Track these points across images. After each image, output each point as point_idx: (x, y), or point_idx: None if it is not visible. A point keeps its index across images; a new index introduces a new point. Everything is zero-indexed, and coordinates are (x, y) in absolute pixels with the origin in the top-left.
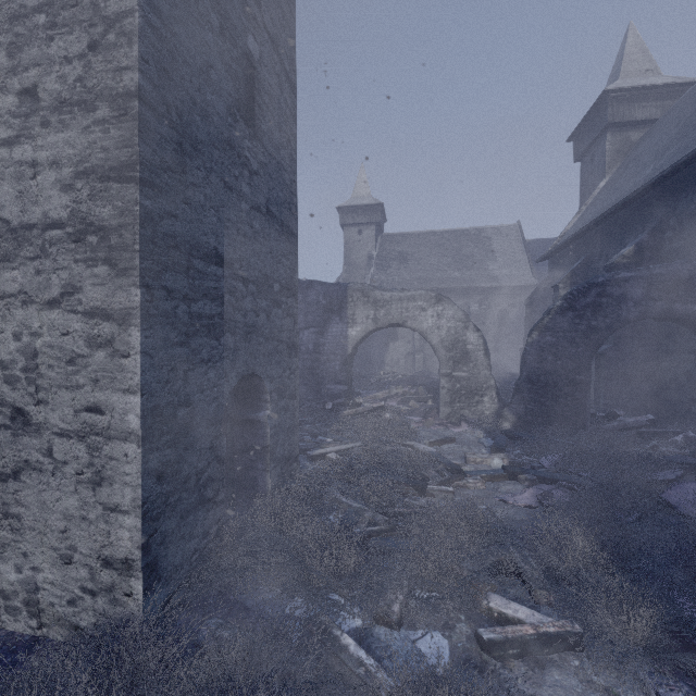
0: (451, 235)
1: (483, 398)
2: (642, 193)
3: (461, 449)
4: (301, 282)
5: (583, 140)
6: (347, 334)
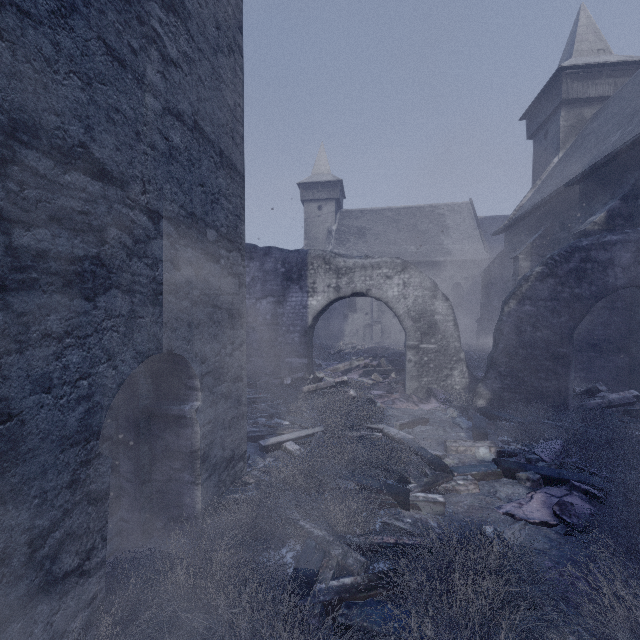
0: (407, 211)
1: (452, 372)
2: (612, 158)
3: (436, 433)
4: (258, 248)
5: (536, 118)
6: (307, 304)
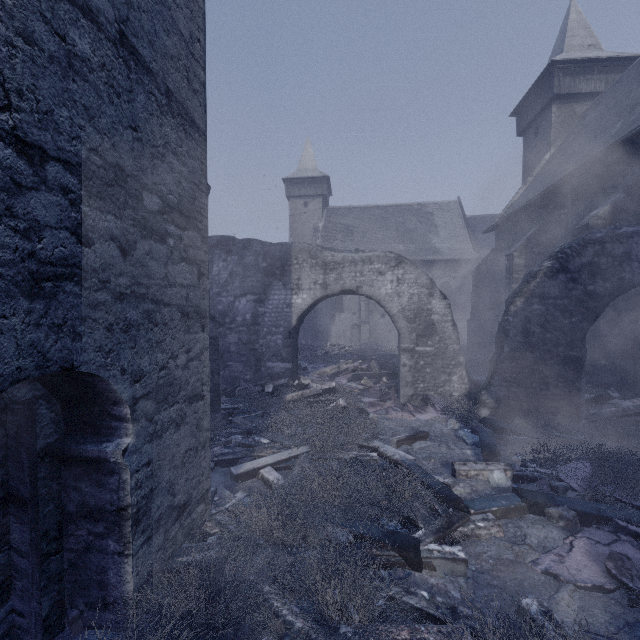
0: (395, 209)
1: (451, 377)
2: (616, 148)
3: (439, 450)
4: (237, 240)
5: (527, 114)
6: (291, 302)
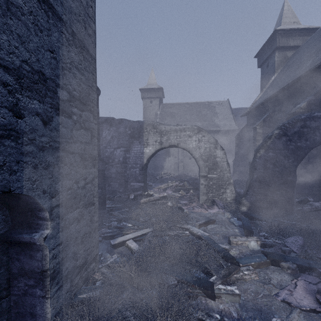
0: (196, 105)
1: (226, 190)
2: (309, 73)
3: (221, 229)
4: (115, 119)
5: (262, 56)
6: (143, 151)
